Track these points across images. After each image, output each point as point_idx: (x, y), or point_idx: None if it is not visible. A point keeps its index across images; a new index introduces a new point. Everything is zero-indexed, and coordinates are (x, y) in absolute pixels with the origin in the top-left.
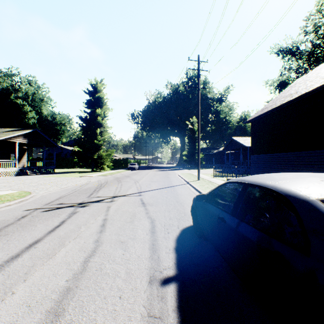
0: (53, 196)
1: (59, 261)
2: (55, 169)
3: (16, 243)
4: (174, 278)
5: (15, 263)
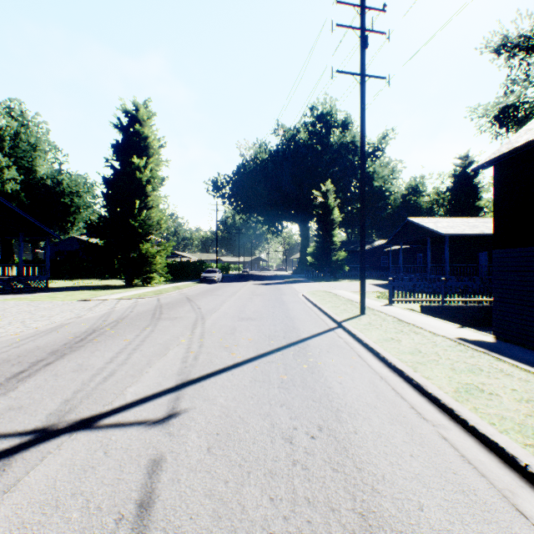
0: None
1: None
2: (63, 280)
3: None
4: None
5: None
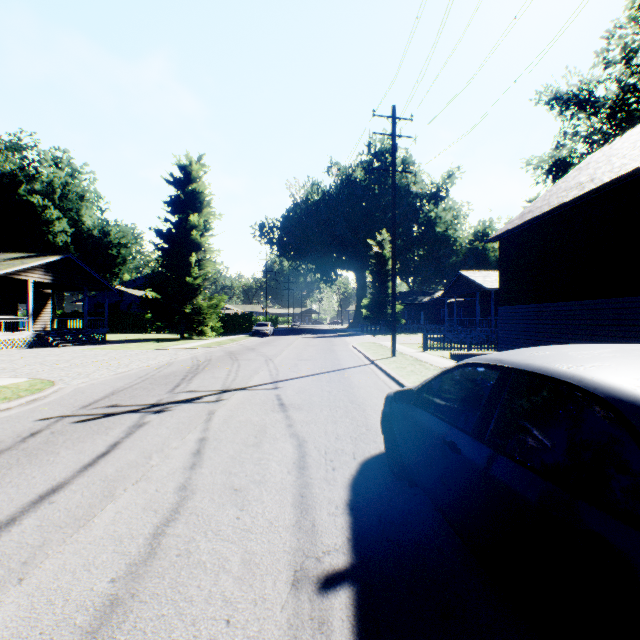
0: (99, 390)
1: (100, 535)
2: (108, 334)
3: (13, 492)
4: (347, 574)
5: (5, 539)
